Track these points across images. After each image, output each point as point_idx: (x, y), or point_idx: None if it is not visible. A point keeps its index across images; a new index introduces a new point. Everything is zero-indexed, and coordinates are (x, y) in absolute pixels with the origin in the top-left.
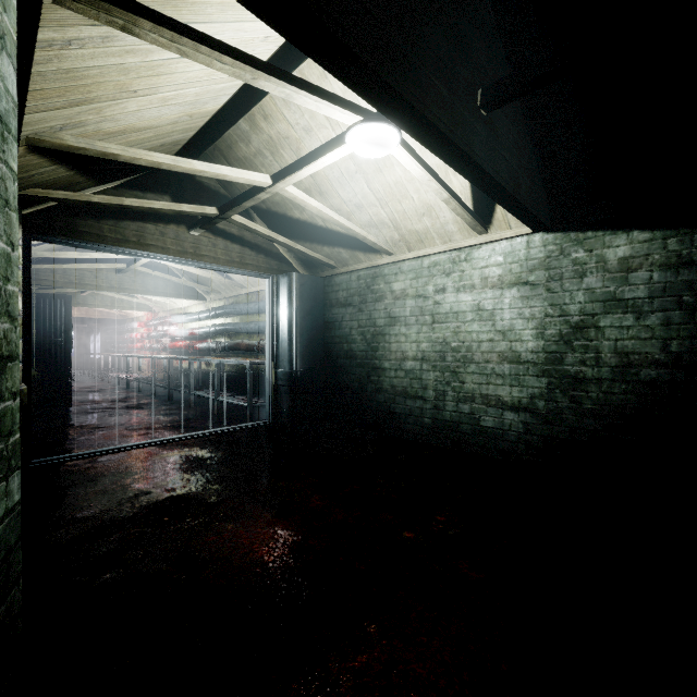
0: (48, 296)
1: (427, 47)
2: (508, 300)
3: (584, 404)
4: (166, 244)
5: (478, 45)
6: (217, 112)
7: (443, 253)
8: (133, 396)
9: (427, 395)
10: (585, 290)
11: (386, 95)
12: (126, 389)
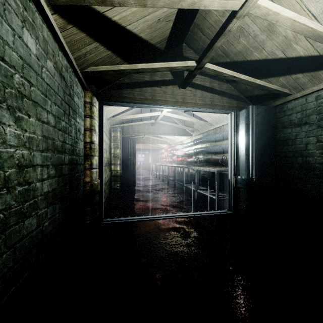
0: (127, 139)
1: None
2: None
3: None
4: (166, 98)
5: None
6: None
7: None
8: (160, 184)
9: None
10: None
11: None
12: (158, 179)
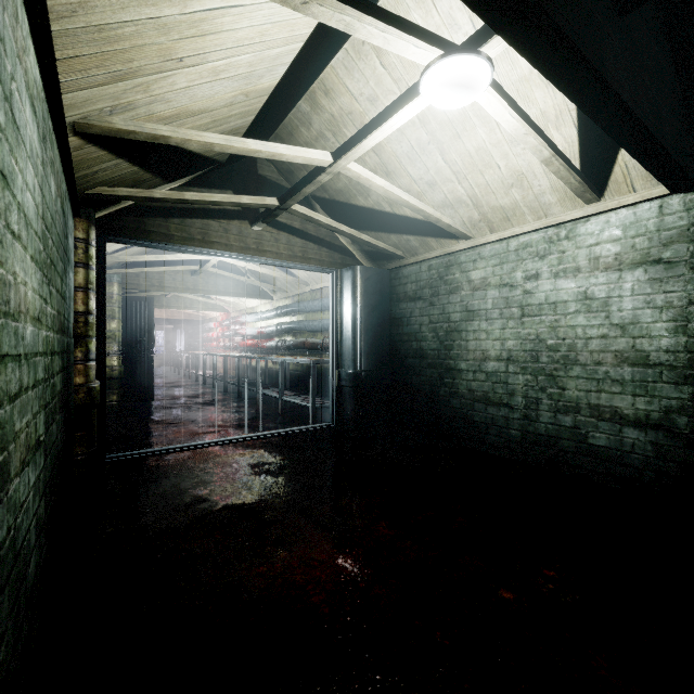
0: (134, 299)
1: None
2: (629, 284)
3: None
4: (229, 241)
5: None
6: (274, 90)
7: (536, 231)
8: (207, 393)
9: (514, 403)
10: None
11: None
12: (203, 385)
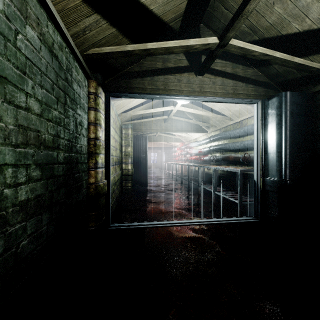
0: (139, 136)
1: None
2: None
3: None
4: (181, 87)
5: None
6: None
7: None
8: (173, 183)
9: None
10: None
11: None
12: (171, 178)
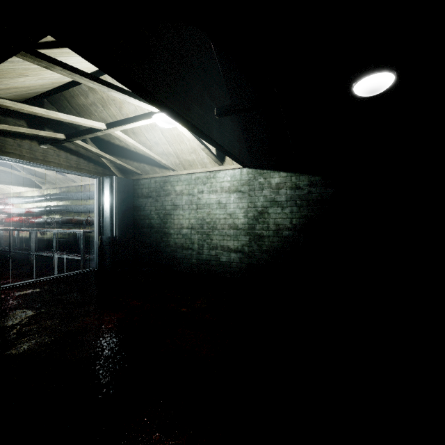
0: None
1: (192, 92)
2: (232, 199)
3: (263, 247)
4: (22, 152)
5: (215, 87)
6: (70, 81)
7: (202, 172)
8: None
9: (194, 247)
10: (263, 196)
11: (174, 113)
12: None
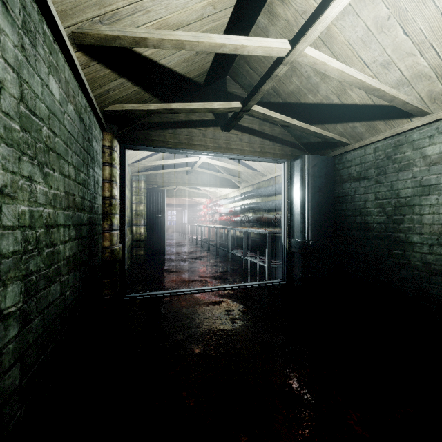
0: (154, 191)
1: None
2: None
3: None
4: (206, 143)
5: None
6: (237, 1)
7: None
8: (197, 250)
9: None
10: None
11: None
12: (196, 245)
